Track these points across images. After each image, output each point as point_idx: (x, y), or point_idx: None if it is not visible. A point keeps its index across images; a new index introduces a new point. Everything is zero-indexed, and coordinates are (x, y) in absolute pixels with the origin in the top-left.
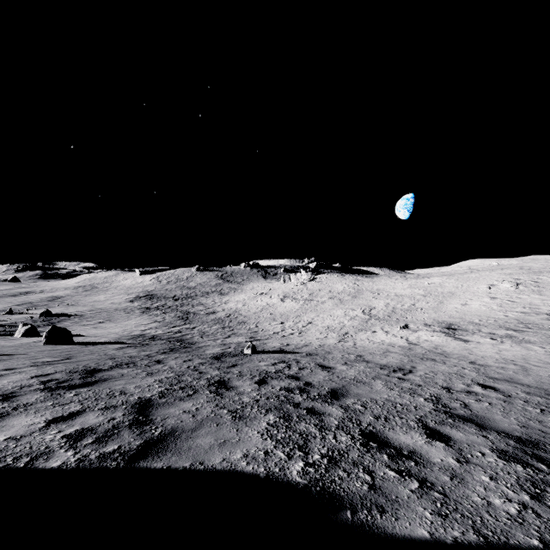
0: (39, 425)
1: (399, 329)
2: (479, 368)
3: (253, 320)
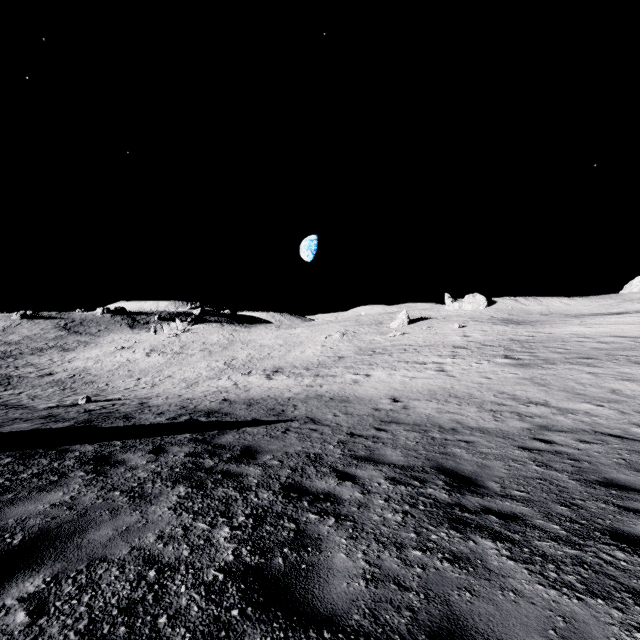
0: None
1: (241, 375)
2: (244, 392)
3: (105, 379)
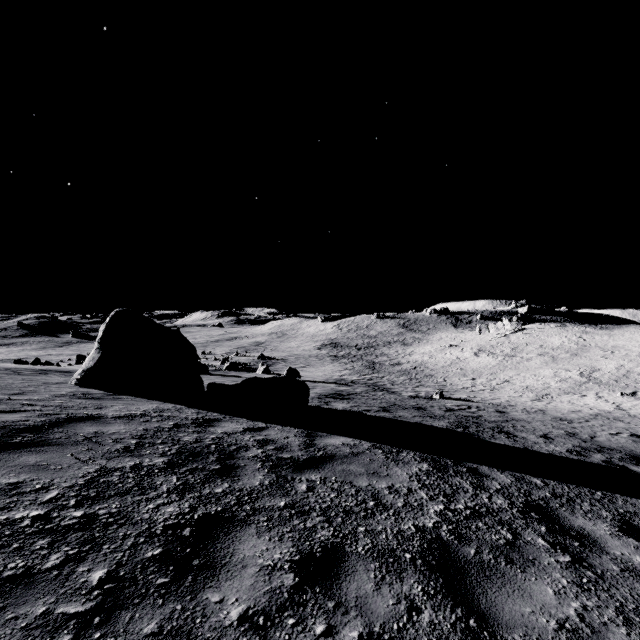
0: (348, 406)
1: (619, 395)
2: None
3: (441, 375)
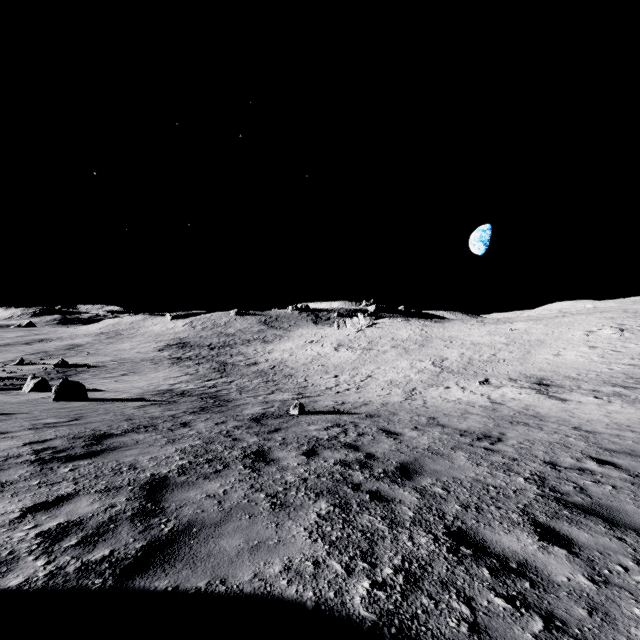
0: (11, 516)
1: (478, 385)
2: (587, 435)
3: (302, 373)
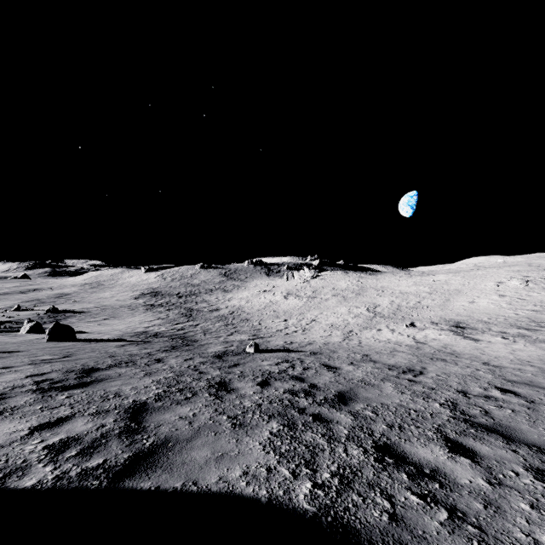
0: (21, 433)
1: (405, 327)
2: (494, 369)
3: (257, 318)
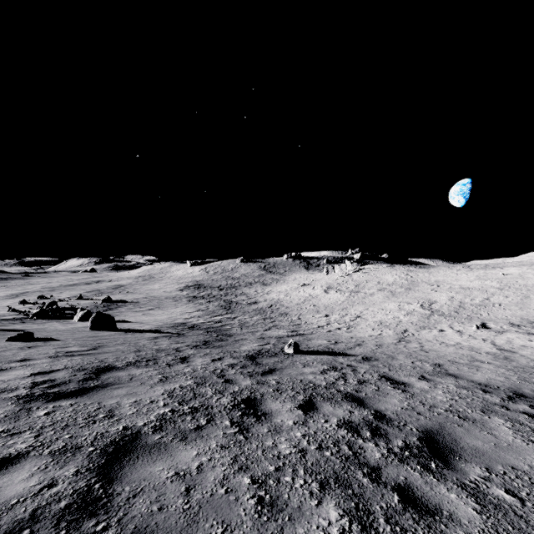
0: None
1: (475, 329)
2: None
3: (296, 312)
